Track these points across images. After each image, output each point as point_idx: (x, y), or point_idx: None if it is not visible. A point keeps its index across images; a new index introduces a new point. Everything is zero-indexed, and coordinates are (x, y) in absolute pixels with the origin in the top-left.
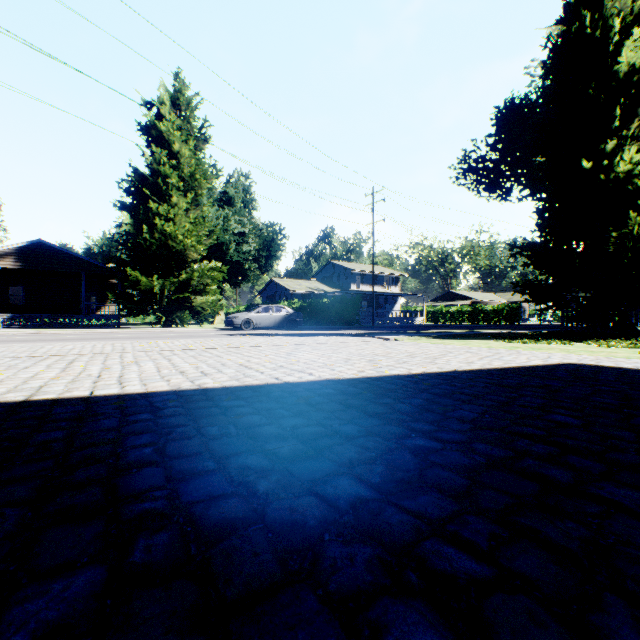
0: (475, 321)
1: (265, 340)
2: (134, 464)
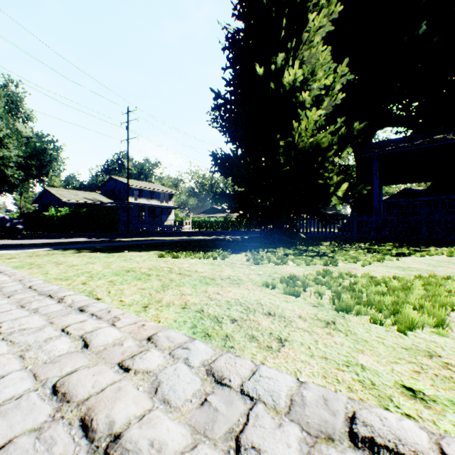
0: (226, 228)
1: None
2: None
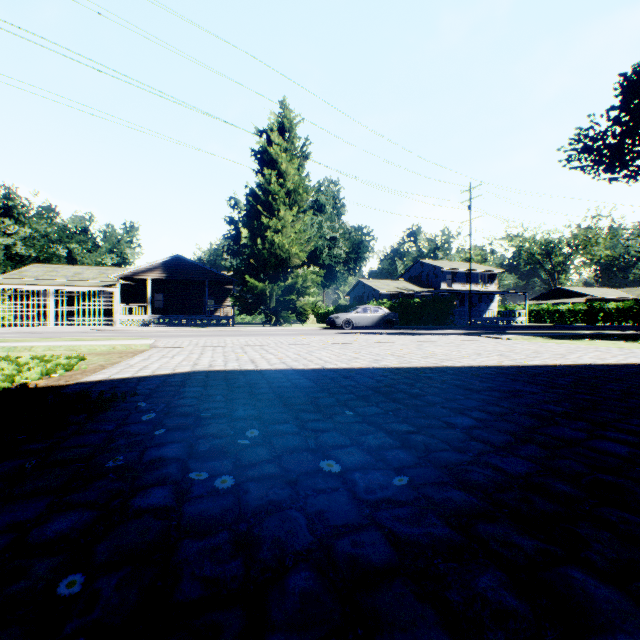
0: (592, 321)
1: (382, 338)
2: (418, 394)
